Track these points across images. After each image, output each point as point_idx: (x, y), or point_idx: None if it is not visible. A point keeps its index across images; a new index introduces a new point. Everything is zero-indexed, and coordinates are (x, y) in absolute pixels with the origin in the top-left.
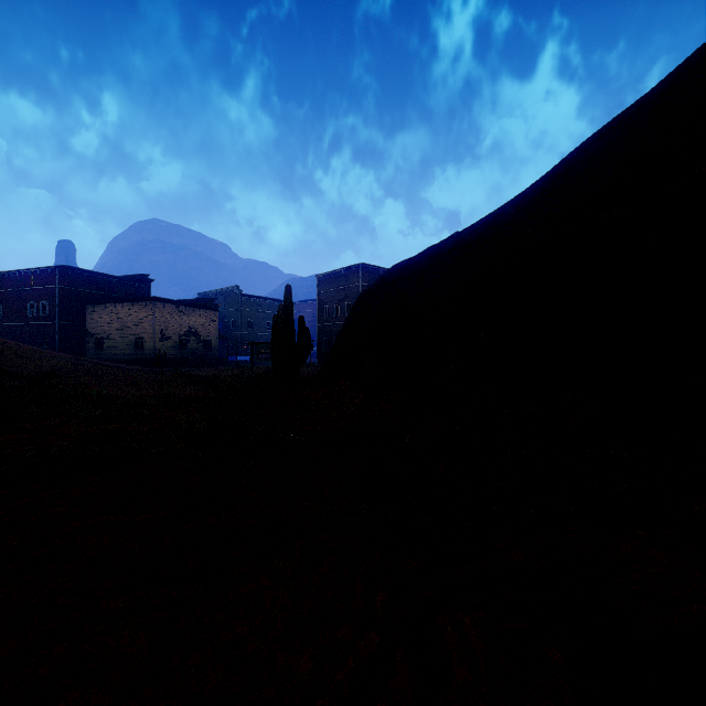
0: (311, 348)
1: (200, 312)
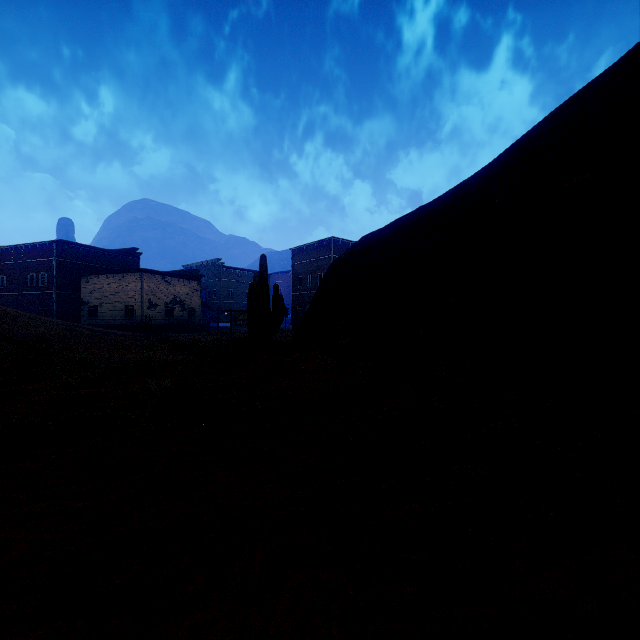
0: (286, 315)
1: (184, 282)
